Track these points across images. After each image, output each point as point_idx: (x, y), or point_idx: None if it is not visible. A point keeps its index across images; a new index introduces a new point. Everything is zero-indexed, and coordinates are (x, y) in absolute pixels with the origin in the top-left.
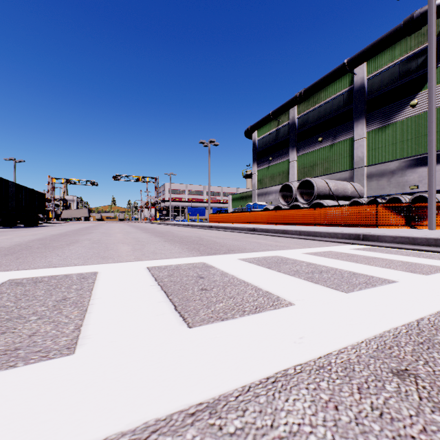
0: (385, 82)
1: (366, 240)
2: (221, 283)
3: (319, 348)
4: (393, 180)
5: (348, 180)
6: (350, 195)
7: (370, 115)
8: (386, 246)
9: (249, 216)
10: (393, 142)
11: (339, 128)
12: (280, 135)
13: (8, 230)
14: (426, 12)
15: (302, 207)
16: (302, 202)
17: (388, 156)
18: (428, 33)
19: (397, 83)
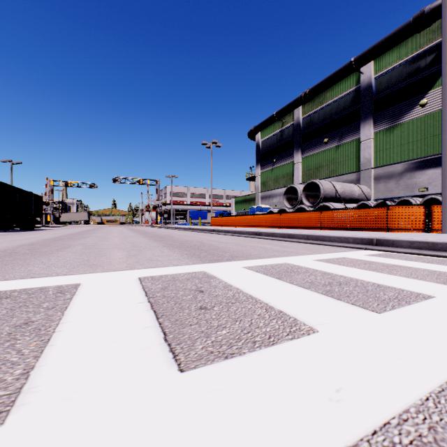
0: (393, 81)
1: (380, 246)
2: (224, 299)
3: (368, 411)
4: (402, 182)
5: (354, 182)
6: (357, 198)
7: (378, 115)
8: (403, 252)
9: (253, 220)
10: (402, 143)
11: (345, 129)
12: (285, 136)
13: (1, 234)
14: (437, 8)
15: (308, 210)
16: (307, 205)
17: (396, 157)
18: (443, 26)
19: (405, 82)
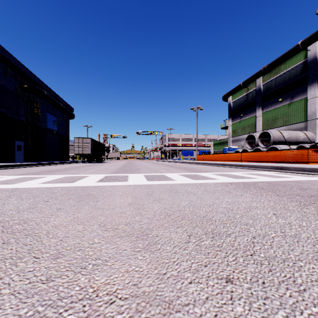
0: None
1: (282, 170)
2: (202, 177)
3: (219, 182)
4: None
5: (303, 129)
6: (302, 141)
7: None
8: (288, 172)
9: (224, 157)
10: None
11: (295, 91)
12: (249, 98)
13: (97, 164)
14: None
15: (258, 151)
16: (261, 147)
17: None
18: None
19: None
